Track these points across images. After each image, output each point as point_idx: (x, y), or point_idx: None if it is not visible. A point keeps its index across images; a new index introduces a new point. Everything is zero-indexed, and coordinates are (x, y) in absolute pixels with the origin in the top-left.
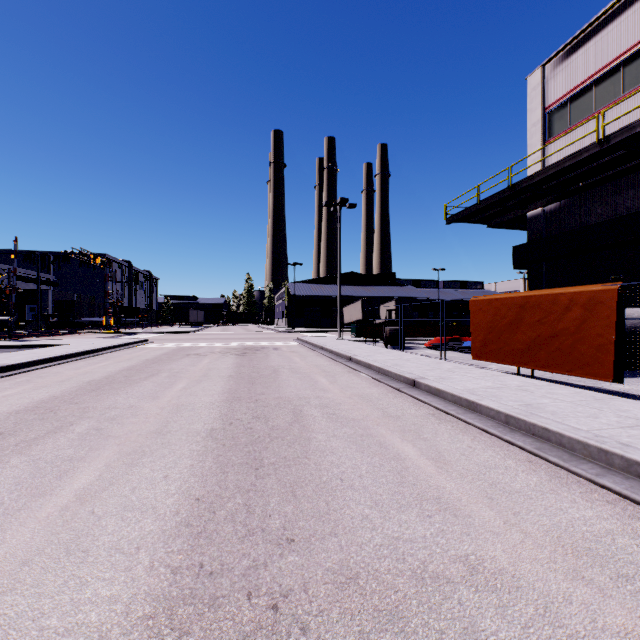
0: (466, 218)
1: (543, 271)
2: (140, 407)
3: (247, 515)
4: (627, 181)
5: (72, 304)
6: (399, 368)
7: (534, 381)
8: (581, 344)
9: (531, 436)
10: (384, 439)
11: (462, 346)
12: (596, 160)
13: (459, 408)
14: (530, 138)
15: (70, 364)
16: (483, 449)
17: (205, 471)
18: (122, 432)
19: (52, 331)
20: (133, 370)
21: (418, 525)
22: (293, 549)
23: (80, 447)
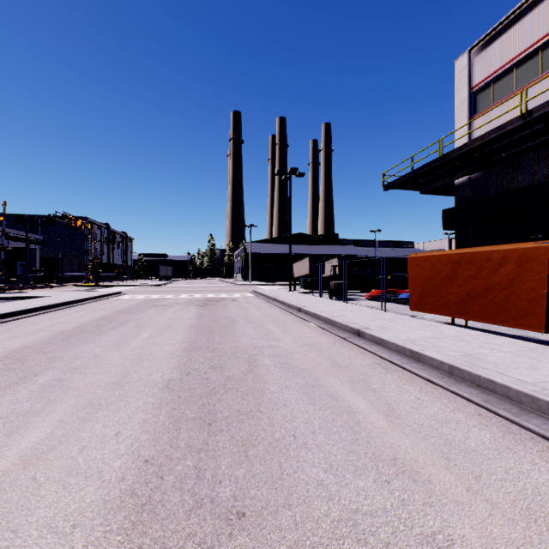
0: (401, 185)
1: (469, 232)
2: (104, 357)
3: (196, 481)
4: (545, 152)
5: (56, 261)
6: (344, 318)
7: (469, 331)
8: (514, 297)
9: (476, 387)
10: (334, 390)
11: (398, 298)
12: (518, 133)
13: (403, 357)
14: (457, 115)
15: (48, 314)
16: (431, 401)
17: (158, 427)
18: (82, 383)
19: (39, 284)
20: (104, 320)
21: (377, 493)
22: (243, 527)
23: (38, 400)
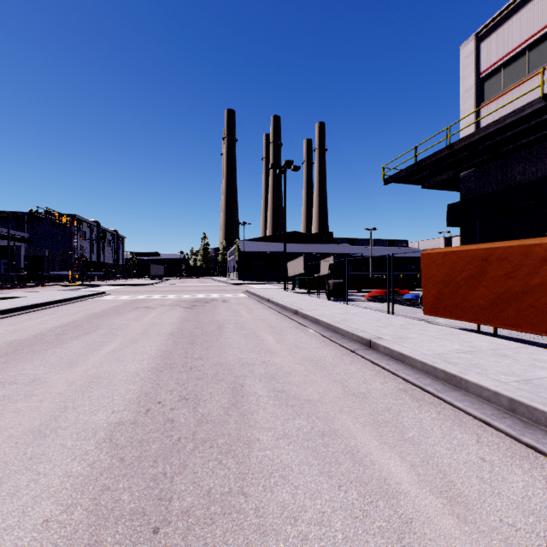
0: (402, 179)
1: (476, 228)
2: (44, 381)
3: None
4: None
5: (41, 259)
6: (349, 324)
7: (503, 341)
8: None
9: None
10: (355, 442)
11: (402, 298)
12: (535, 118)
13: (435, 381)
14: (463, 103)
15: (10, 319)
16: (505, 465)
17: (61, 541)
18: None
19: (21, 284)
20: (71, 326)
21: None
22: None
23: None
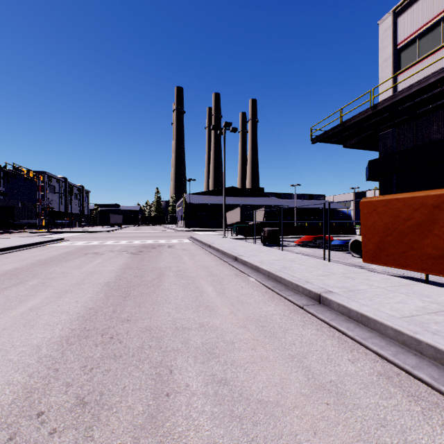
0: (327, 139)
1: (394, 181)
2: None
3: None
4: None
5: (12, 209)
6: (291, 273)
7: None
8: None
9: None
10: None
11: (331, 244)
12: None
13: (422, 360)
14: (382, 71)
15: None
16: None
17: None
18: None
19: None
20: (6, 275)
21: None
22: None
23: None
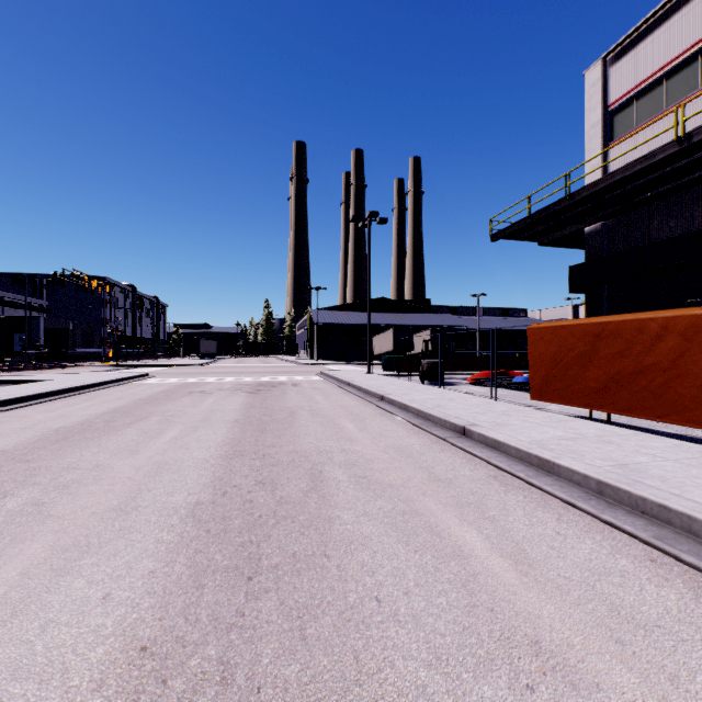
0: (514, 234)
1: (604, 295)
2: (109, 467)
3: (220, 689)
4: None
5: (65, 333)
6: (443, 410)
7: (614, 429)
8: (678, 383)
9: (640, 515)
10: (435, 519)
11: (512, 382)
12: (671, 163)
13: (528, 468)
14: (588, 142)
15: (45, 405)
16: (578, 537)
17: (170, 584)
18: (70, 509)
19: (41, 364)
20: (118, 413)
21: None
22: None
23: None
